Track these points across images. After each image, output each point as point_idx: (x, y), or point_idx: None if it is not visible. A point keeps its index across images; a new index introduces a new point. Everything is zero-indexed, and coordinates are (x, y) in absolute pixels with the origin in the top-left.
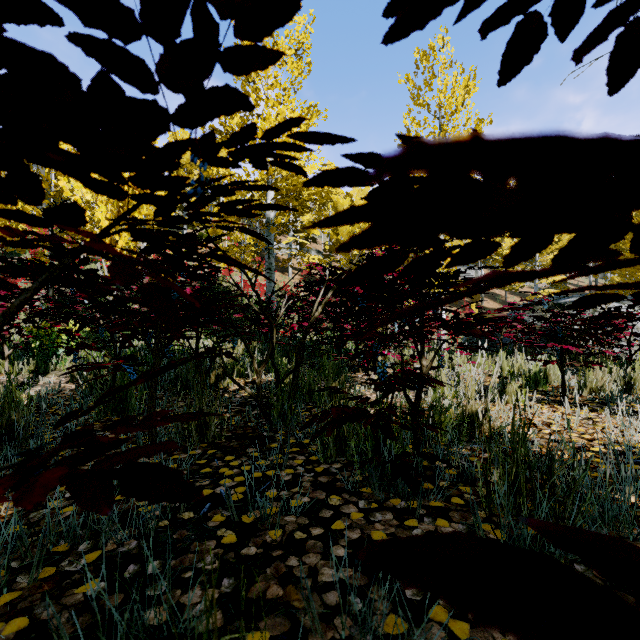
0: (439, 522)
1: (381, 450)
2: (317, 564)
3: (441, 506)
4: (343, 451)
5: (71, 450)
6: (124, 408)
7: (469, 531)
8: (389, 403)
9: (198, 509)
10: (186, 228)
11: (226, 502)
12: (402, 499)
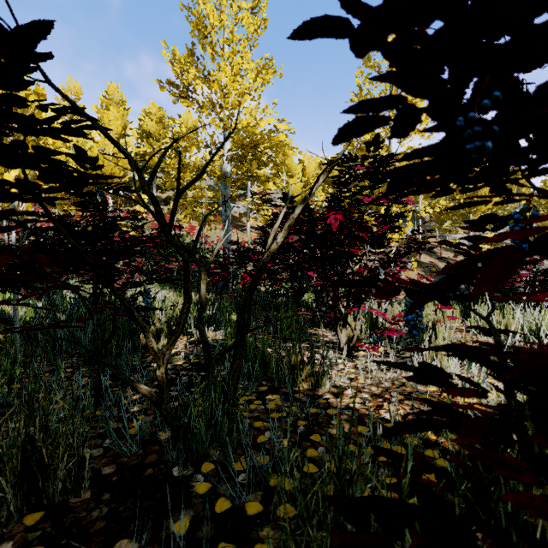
0: None
1: None
2: None
3: None
4: None
5: None
6: None
7: None
8: None
9: None
10: (155, 191)
11: None
12: None
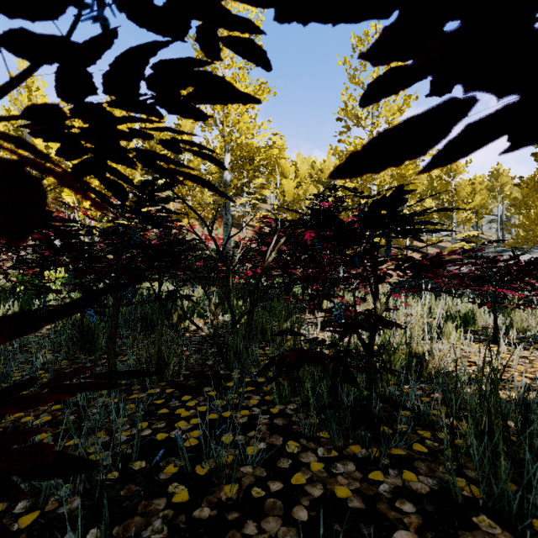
0: (406, 475)
1: (338, 394)
2: (278, 532)
3: (404, 454)
4: (297, 391)
5: (35, 389)
6: (91, 347)
7: (440, 487)
8: (346, 346)
9: (151, 457)
10: None
11: (180, 448)
12: (362, 445)
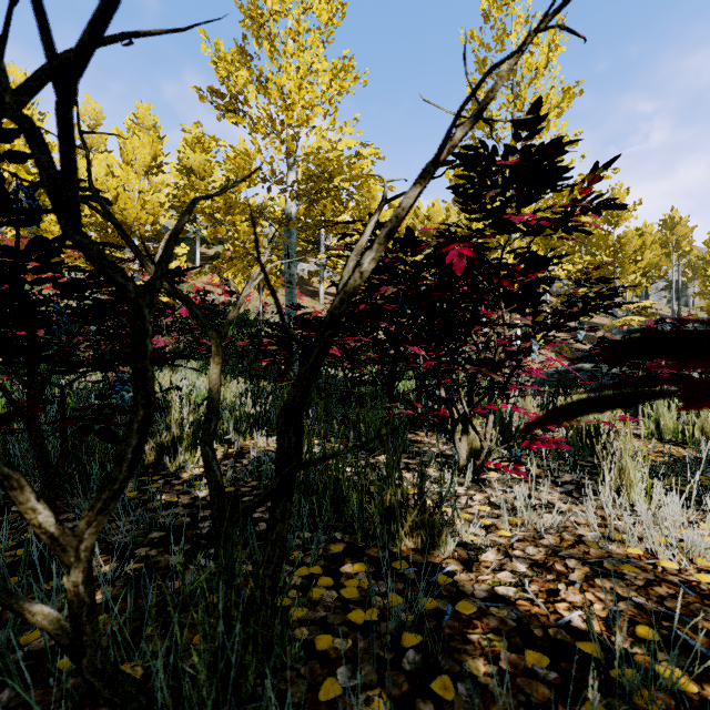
0: None
1: None
2: None
3: None
4: None
5: None
6: None
7: None
8: None
9: None
10: (199, 245)
11: None
12: None
